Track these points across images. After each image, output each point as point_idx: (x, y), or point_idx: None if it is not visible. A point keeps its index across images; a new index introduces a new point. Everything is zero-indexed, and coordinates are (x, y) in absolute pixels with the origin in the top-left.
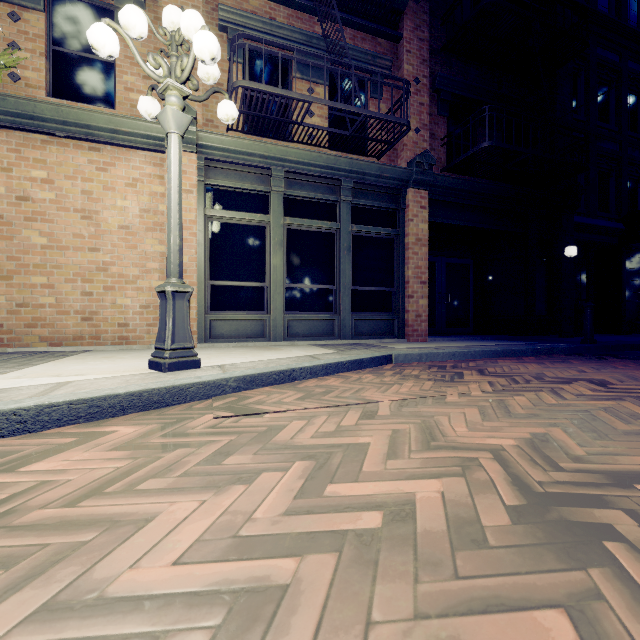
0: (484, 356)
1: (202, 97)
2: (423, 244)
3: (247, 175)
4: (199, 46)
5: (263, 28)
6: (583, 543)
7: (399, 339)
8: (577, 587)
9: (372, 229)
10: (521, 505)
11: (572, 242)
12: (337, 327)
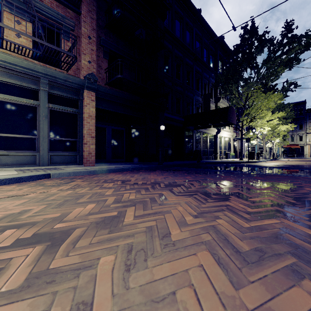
0: (107, 172)
1: None
2: (93, 118)
3: None
4: None
5: None
6: None
7: (79, 165)
8: None
9: (62, 107)
10: None
11: (163, 124)
12: (38, 159)
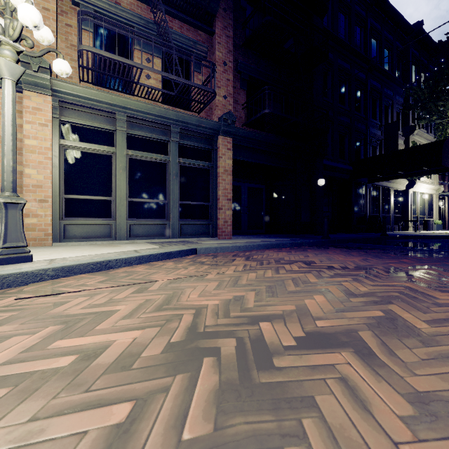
0: (259, 248)
1: (37, 54)
2: (229, 174)
3: (96, 116)
4: (21, 15)
5: (109, 9)
6: (193, 360)
7: (213, 237)
8: (160, 386)
9: (194, 162)
10: (180, 341)
11: (322, 176)
12: (168, 230)
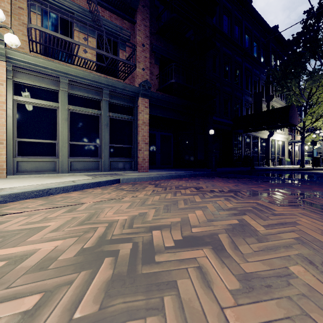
0: (167, 178)
1: None
2: (146, 125)
3: (44, 79)
4: None
5: None
6: (97, 260)
7: (134, 171)
8: (67, 281)
9: (120, 115)
10: (91, 247)
11: (212, 128)
12: (101, 165)
